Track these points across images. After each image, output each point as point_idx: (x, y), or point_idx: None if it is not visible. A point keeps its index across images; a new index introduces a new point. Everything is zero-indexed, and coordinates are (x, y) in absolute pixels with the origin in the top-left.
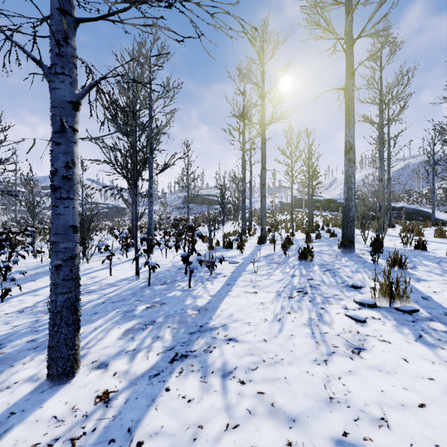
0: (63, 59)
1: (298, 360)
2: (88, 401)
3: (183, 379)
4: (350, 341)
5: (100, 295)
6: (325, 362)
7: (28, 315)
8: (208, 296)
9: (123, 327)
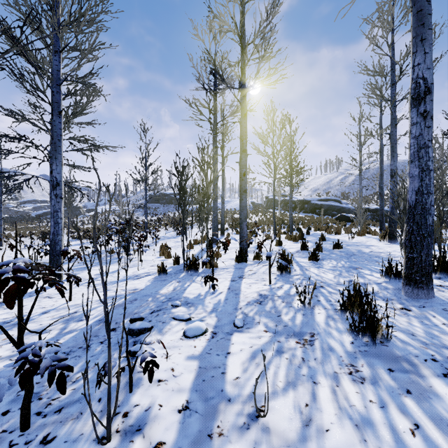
0: None
1: None
2: None
3: None
4: None
5: None
6: None
7: None
8: None
9: None
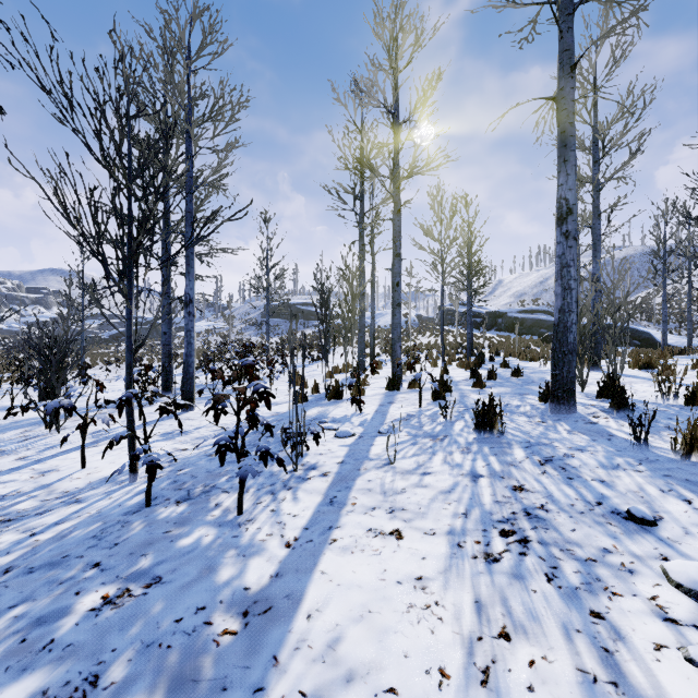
0: None
1: None
2: None
3: None
4: None
5: (20, 536)
6: None
7: None
8: (280, 546)
9: None
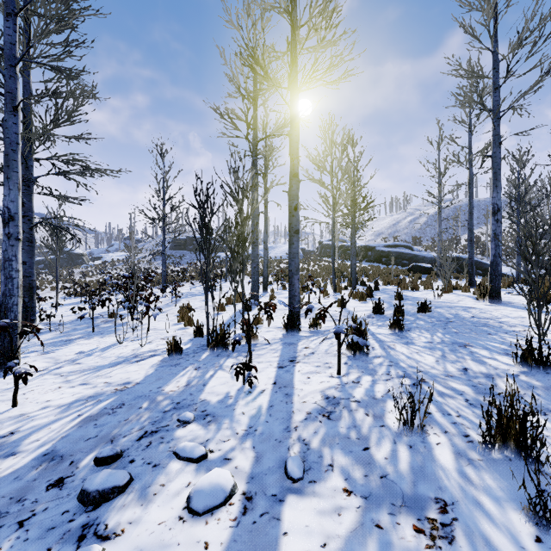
0: None
1: None
2: None
3: None
4: None
5: None
6: None
7: None
8: None
9: None
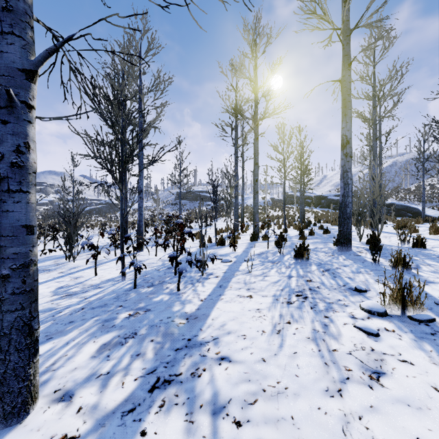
0: (12, 16)
1: (306, 390)
2: None
3: (164, 417)
4: (366, 362)
5: (80, 299)
6: (339, 392)
7: None
8: (198, 301)
9: (99, 342)
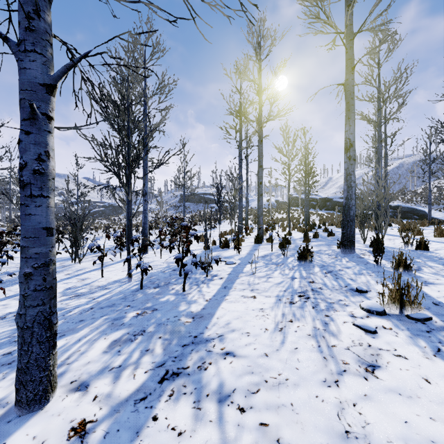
0: (35, 35)
1: (305, 381)
2: (60, 436)
3: (173, 404)
4: (362, 357)
5: (89, 300)
6: (335, 383)
7: (10, 322)
8: (203, 301)
9: (109, 338)
